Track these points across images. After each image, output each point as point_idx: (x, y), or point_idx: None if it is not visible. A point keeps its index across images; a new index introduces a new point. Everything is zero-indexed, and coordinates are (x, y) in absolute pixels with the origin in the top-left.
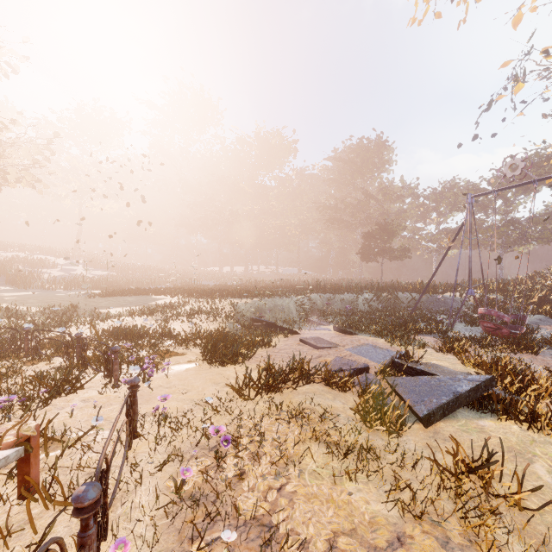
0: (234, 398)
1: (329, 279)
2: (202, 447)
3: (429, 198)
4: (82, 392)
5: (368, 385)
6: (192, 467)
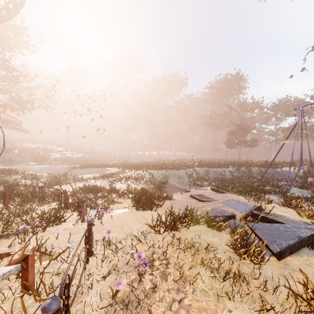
0: (150, 232)
1: (207, 159)
2: (130, 265)
3: (270, 109)
4: (64, 224)
5: (236, 227)
6: (124, 279)
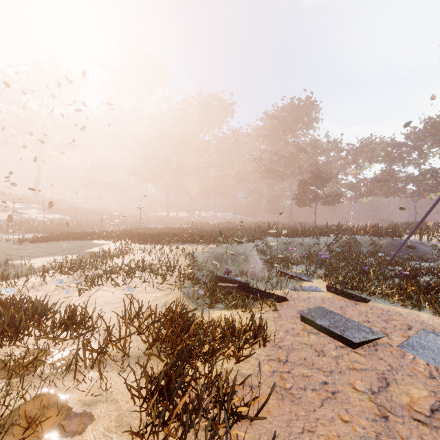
0: None
1: (267, 222)
2: None
3: (350, 152)
4: None
5: None
6: None
